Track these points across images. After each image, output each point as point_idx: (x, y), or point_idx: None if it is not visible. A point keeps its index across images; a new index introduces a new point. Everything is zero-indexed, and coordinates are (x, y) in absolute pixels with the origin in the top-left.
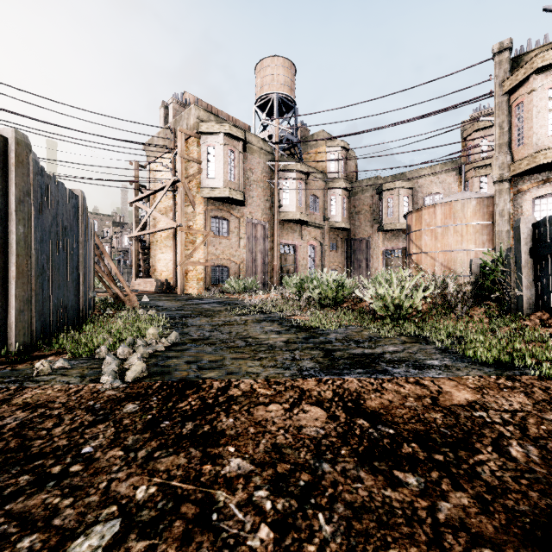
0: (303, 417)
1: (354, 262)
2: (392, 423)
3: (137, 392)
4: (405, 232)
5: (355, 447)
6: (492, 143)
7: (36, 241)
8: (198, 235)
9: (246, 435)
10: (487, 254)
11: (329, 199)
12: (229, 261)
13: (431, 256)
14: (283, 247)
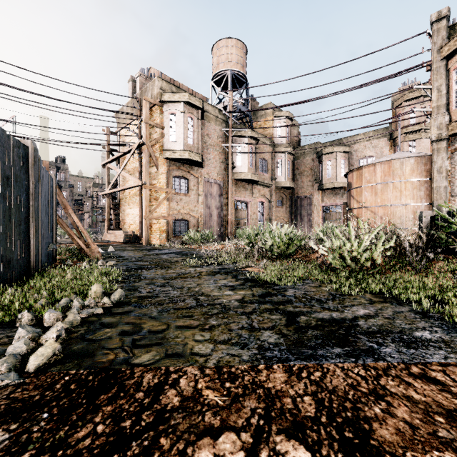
0: None
1: (297, 216)
2: None
3: (28, 397)
4: (346, 189)
5: None
6: (425, 109)
7: None
8: (161, 192)
9: None
10: (444, 206)
11: (276, 162)
12: (189, 215)
13: (371, 210)
14: (236, 204)
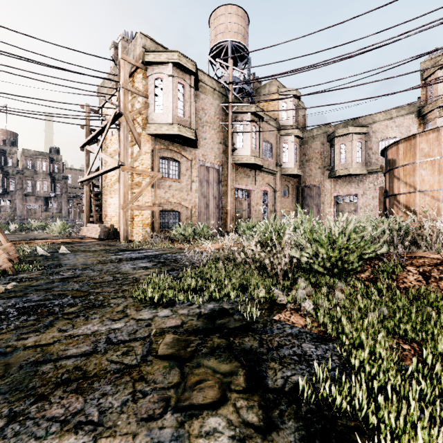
0: None
1: (305, 208)
2: None
3: None
4: (383, 169)
5: None
6: None
7: None
8: (144, 176)
9: None
10: None
11: (282, 146)
12: (180, 206)
13: (432, 195)
14: (237, 192)
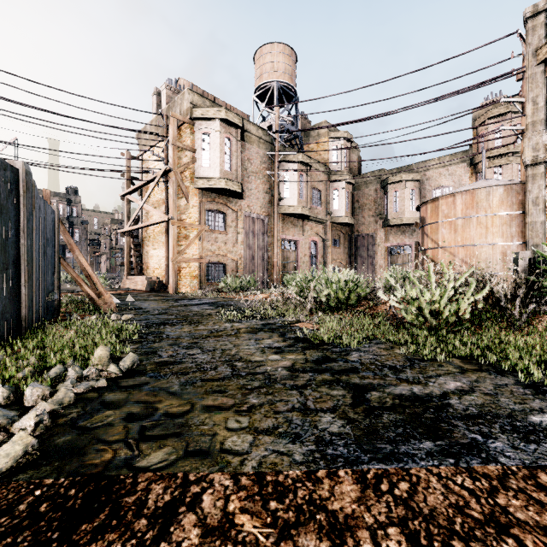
0: None
1: (358, 259)
2: None
3: None
4: (418, 225)
5: None
6: (515, 127)
7: None
8: (192, 229)
9: None
10: None
11: (332, 193)
12: (226, 258)
13: (450, 251)
14: (283, 243)
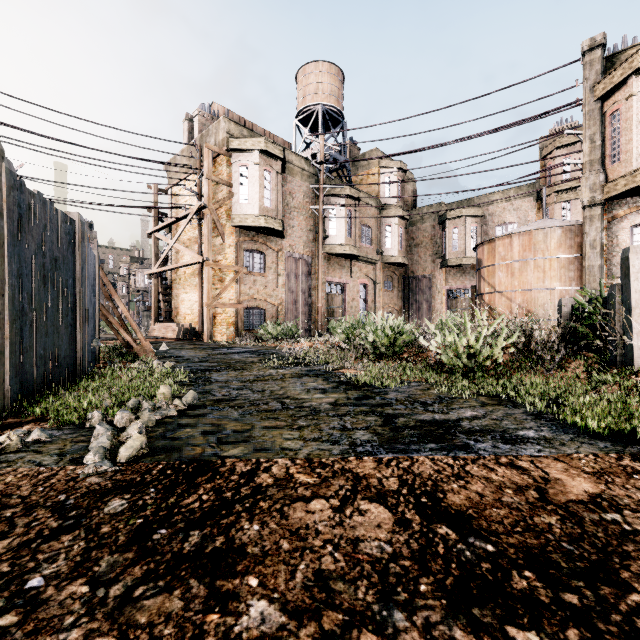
0: (359, 521)
1: (413, 304)
2: (488, 532)
3: (130, 478)
4: (475, 268)
5: (440, 577)
6: (579, 161)
7: (11, 274)
8: (229, 271)
9: (276, 554)
10: (583, 293)
11: (384, 230)
12: (266, 303)
13: (507, 296)
14: (329, 286)
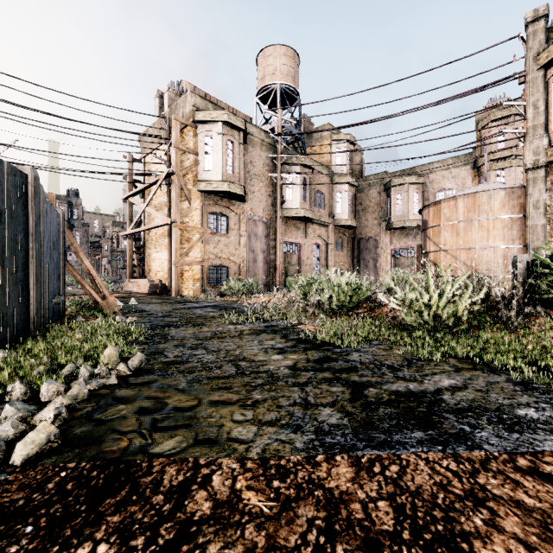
0: None
1: (361, 262)
2: None
3: (9, 501)
4: (420, 228)
5: None
6: (517, 130)
7: None
8: (195, 232)
9: None
10: (545, 249)
11: (335, 196)
12: (229, 261)
13: (452, 254)
14: (286, 246)
